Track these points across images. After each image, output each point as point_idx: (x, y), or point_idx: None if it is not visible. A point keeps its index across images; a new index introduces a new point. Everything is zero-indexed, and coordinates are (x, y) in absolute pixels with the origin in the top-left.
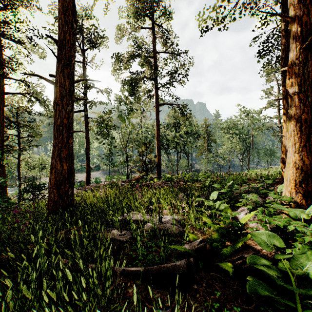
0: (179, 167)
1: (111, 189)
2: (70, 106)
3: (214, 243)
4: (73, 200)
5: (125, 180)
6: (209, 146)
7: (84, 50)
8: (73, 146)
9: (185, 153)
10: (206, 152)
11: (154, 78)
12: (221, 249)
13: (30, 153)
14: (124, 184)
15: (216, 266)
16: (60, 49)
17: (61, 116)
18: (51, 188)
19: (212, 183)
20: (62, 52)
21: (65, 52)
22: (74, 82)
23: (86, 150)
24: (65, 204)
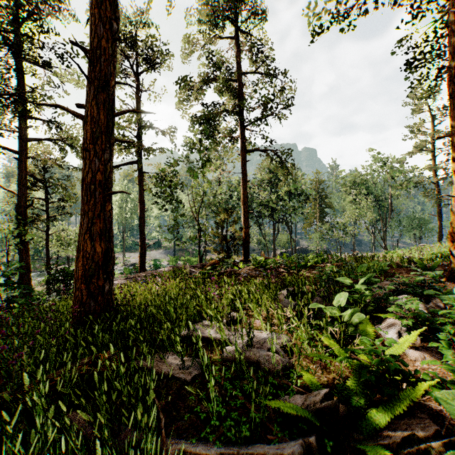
0: (277, 244)
1: (175, 280)
2: (107, 152)
3: (352, 399)
4: (112, 300)
5: (196, 265)
6: (322, 212)
7: (136, 75)
8: (112, 215)
9: (286, 224)
10: (318, 222)
11: (239, 112)
12: (364, 408)
13: (64, 224)
14: (194, 270)
15: (359, 451)
16: (91, 64)
17: (92, 169)
18: (77, 282)
19: (334, 275)
20: (94, 69)
21: (99, 69)
22: (113, 115)
23: (139, 220)
24: (98, 306)
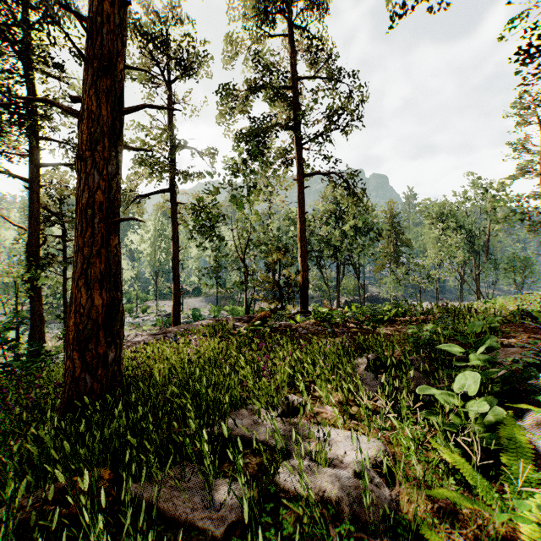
0: (341, 291)
1: (213, 338)
2: (113, 163)
3: None
4: (120, 372)
5: (242, 317)
6: (397, 252)
7: (169, 83)
8: (119, 252)
9: (352, 266)
10: (392, 264)
11: (295, 126)
12: None
13: None
14: (239, 324)
15: None
16: (89, 37)
17: (89, 186)
18: (68, 348)
19: (436, 338)
20: (93, 44)
21: (100, 43)
22: (122, 112)
23: (172, 262)
24: (97, 383)
